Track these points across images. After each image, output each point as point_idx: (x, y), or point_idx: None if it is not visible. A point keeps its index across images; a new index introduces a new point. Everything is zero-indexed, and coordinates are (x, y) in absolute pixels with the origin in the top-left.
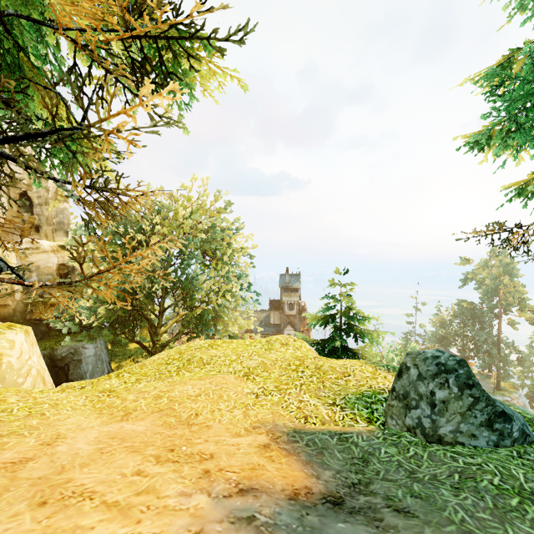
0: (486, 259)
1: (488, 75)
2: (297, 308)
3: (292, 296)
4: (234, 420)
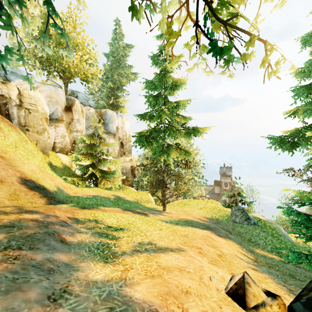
0: None
1: (290, 114)
2: (229, 185)
3: (226, 179)
4: (197, 214)
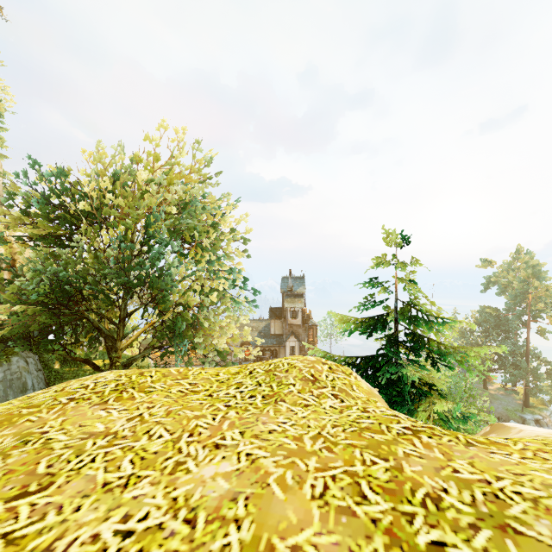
0: (510, 261)
1: None
2: (301, 316)
3: (296, 302)
4: None
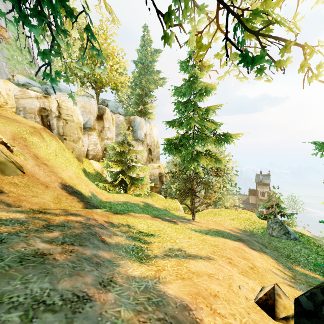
0: None
1: None
2: (267, 195)
3: (264, 188)
4: (228, 225)
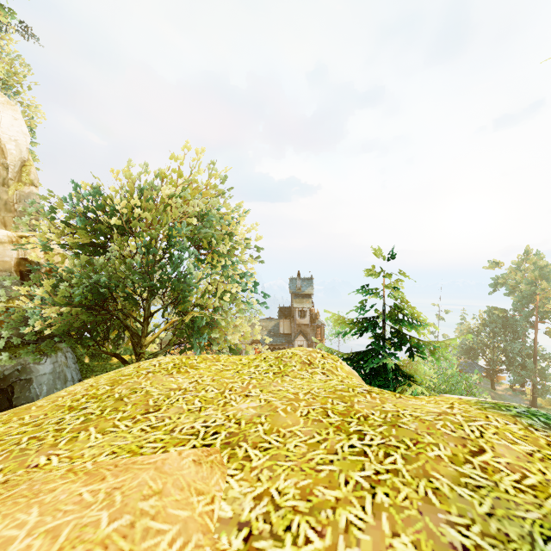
0: (518, 262)
1: None
2: (309, 316)
3: (304, 302)
4: None
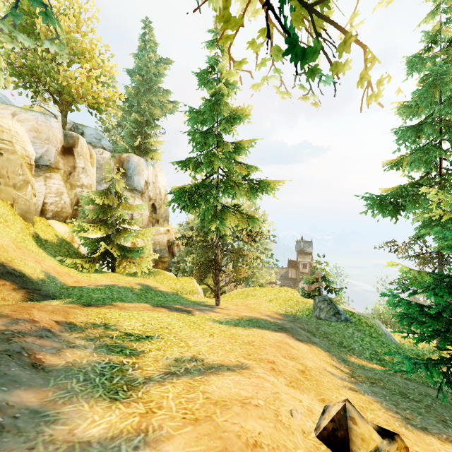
0: None
1: (391, 165)
2: (309, 267)
3: (305, 258)
4: (265, 309)
